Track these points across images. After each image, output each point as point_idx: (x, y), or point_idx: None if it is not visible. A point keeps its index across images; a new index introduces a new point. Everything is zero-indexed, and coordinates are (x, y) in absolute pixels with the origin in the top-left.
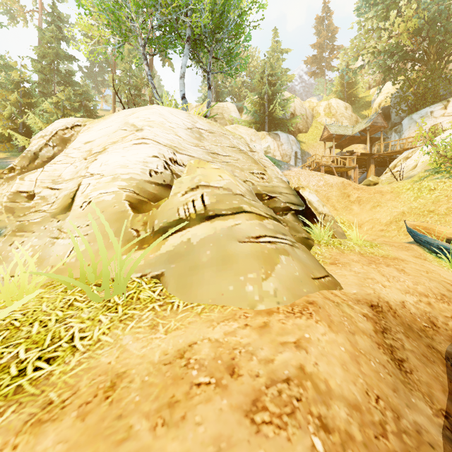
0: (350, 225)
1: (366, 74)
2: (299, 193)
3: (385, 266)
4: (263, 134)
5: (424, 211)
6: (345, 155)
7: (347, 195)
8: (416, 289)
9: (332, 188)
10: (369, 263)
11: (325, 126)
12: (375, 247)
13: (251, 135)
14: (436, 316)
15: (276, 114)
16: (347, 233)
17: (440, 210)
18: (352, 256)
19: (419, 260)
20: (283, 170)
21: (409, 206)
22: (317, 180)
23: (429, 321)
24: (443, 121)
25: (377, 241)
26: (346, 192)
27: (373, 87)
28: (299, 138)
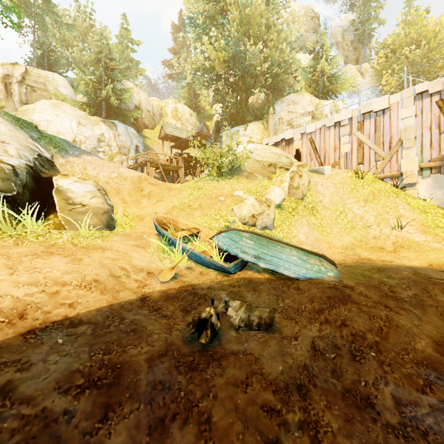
0: (134, 218)
1: (202, 88)
2: (52, 181)
3: (60, 257)
4: (96, 119)
5: (186, 206)
6: (176, 155)
7: (141, 189)
8: (59, 278)
9: (126, 181)
10: (31, 254)
11: (162, 125)
12: (100, 238)
13: (80, 118)
14: (44, 305)
15: (112, 101)
16: (126, 225)
17: (194, 205)
18: (26, 248)
19: (134, 248)
20: (69, 156)
21: (181, 201)
22: (110, 171)
23: (17, 314)
24: (244, 139)
25: (124, 232)
26: (141, 186)
27: (216, 103)
28: (144, 133)
